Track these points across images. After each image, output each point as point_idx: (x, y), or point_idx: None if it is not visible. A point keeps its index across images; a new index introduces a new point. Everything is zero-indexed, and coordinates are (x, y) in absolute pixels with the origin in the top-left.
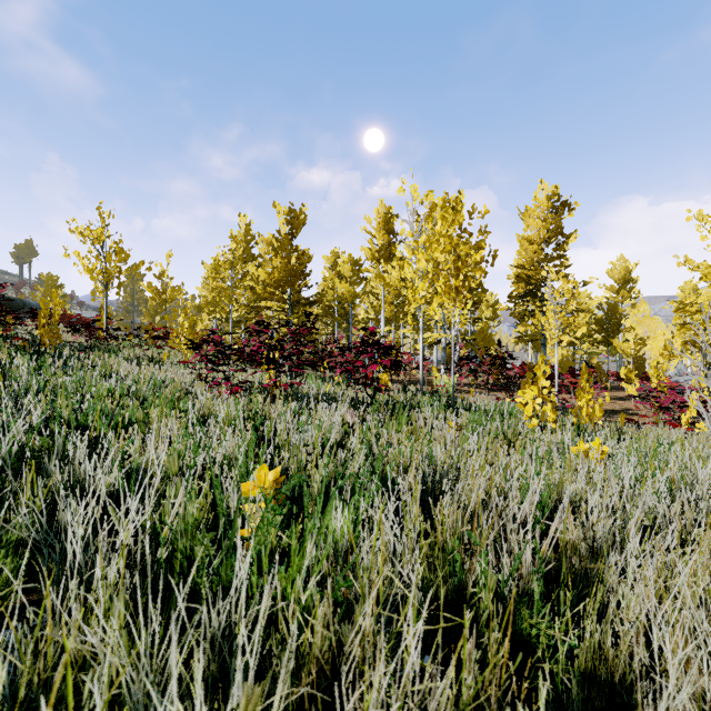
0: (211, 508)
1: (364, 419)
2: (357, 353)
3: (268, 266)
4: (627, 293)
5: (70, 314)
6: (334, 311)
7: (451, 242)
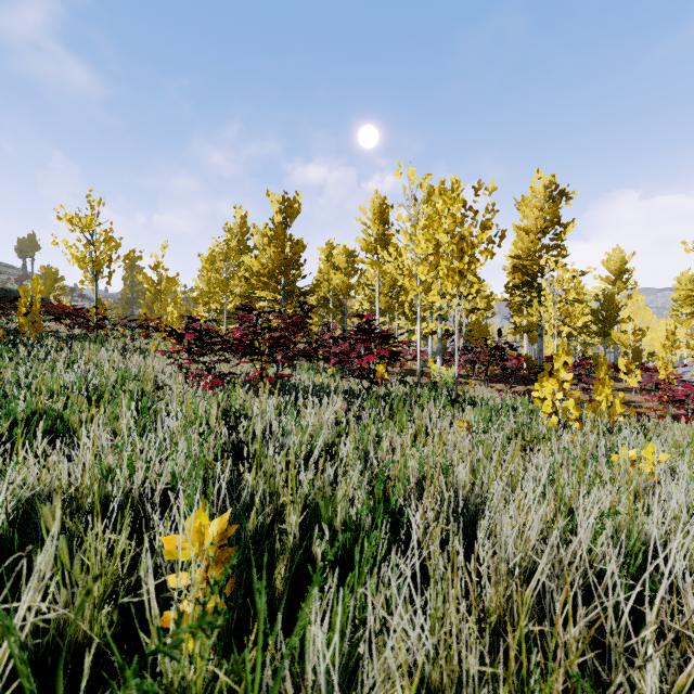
0: (151, 550)
1: (360, 416)
2: (351, 344)
3: (263, 257)
4: (623, 284)
5: (64, 305)
6: (329, 303)
7: (455, 221)
